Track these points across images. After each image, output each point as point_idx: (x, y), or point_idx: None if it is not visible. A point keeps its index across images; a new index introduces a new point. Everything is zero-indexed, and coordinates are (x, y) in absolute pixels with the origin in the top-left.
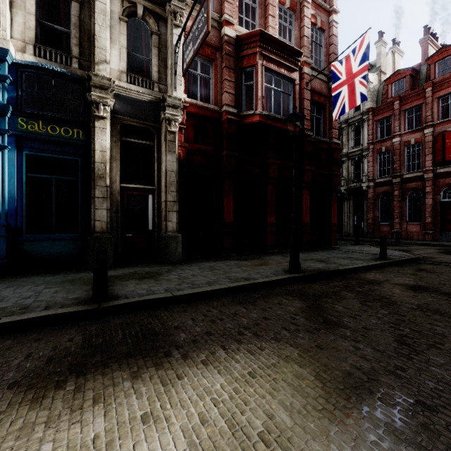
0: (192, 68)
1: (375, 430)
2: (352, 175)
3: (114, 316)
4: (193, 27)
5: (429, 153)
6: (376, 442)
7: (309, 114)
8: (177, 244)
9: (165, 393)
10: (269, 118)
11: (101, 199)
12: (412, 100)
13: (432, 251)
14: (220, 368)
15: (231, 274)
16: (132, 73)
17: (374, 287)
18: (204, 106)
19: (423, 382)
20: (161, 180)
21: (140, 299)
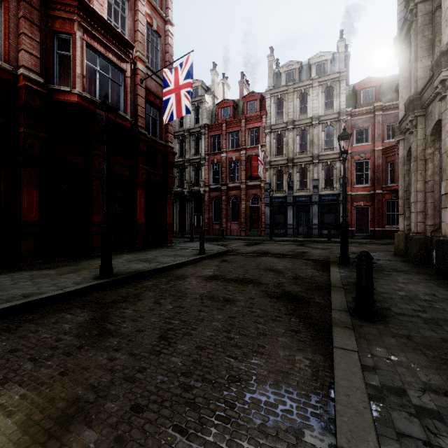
0: None
1: None
2: (193, 180)
3: None
4: None
5: (243, 169)
6: None
7: (144, 112)
8: None
9: None
10: (92, 103)
11: None
12: (234, 126)
13: (241, 244)
14: None
15: (7, 292)
16: None
17: (179, 282)
18: None
19: (154, 378)
20: None
21: None
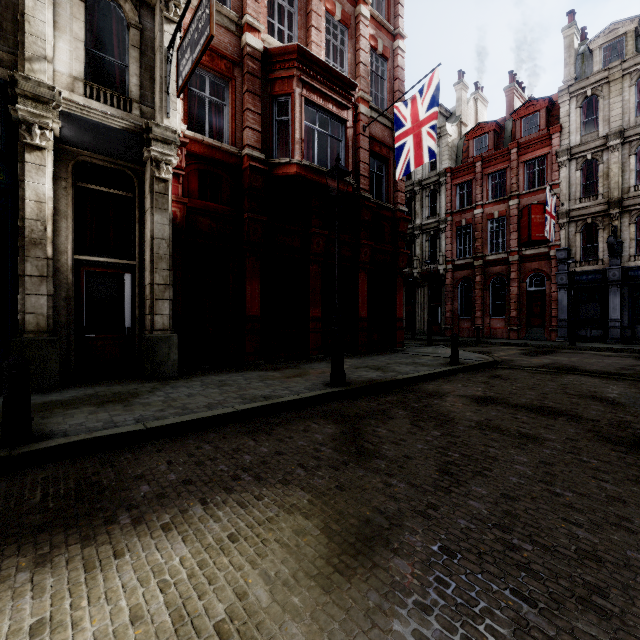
0: (197, 87)
1: (377, 594)
2: (427, 255)
3: (38, 466)
4: (191, 25)
5: (514, 230)
6: (374, 609)
7: (367, 169)
8: (171, 349)
9: (86, 583)
10: (311, 171)
11: (36, 278)
12: (496, 162)
13: (514, 353)
14: (188, 533)
15: (247, 391)
16: (98, 83)
17: (434, 401)
18: (215, 145)
19: (455, 521)
20: (145, 251)
21: (88, 436)
